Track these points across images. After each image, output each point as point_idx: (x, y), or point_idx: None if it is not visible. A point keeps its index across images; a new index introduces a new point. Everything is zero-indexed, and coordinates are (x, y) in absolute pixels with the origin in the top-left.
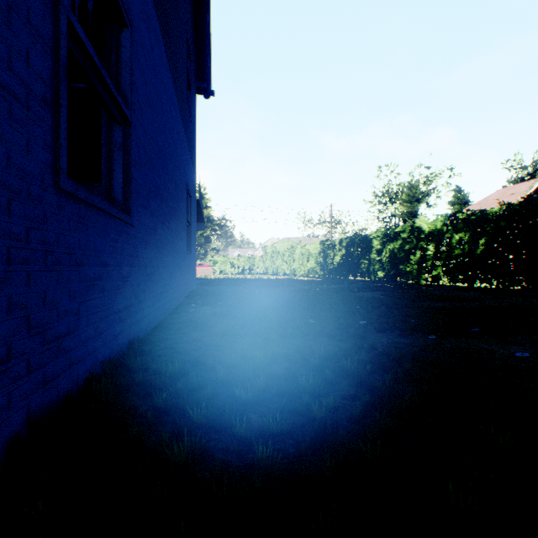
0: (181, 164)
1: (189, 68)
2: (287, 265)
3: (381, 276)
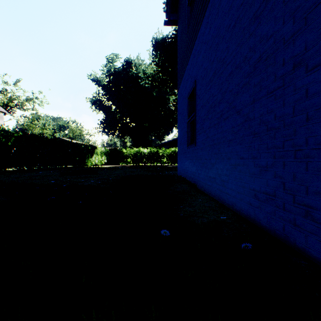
0: None
1: None
2: None
3: None
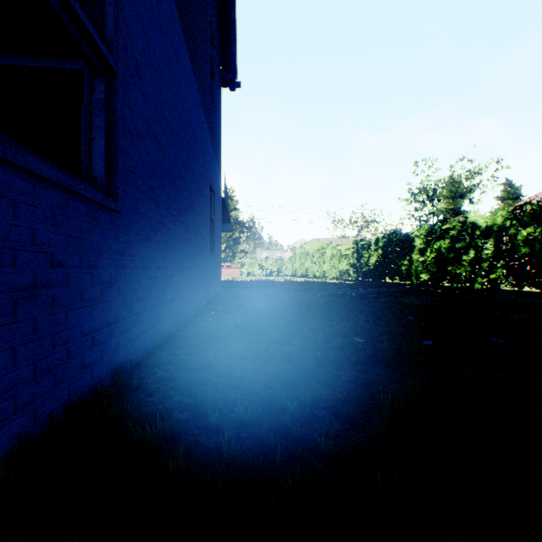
0: (201, 154)
1: (212, 54)
2: (317, 267)
3: (425, 279)
